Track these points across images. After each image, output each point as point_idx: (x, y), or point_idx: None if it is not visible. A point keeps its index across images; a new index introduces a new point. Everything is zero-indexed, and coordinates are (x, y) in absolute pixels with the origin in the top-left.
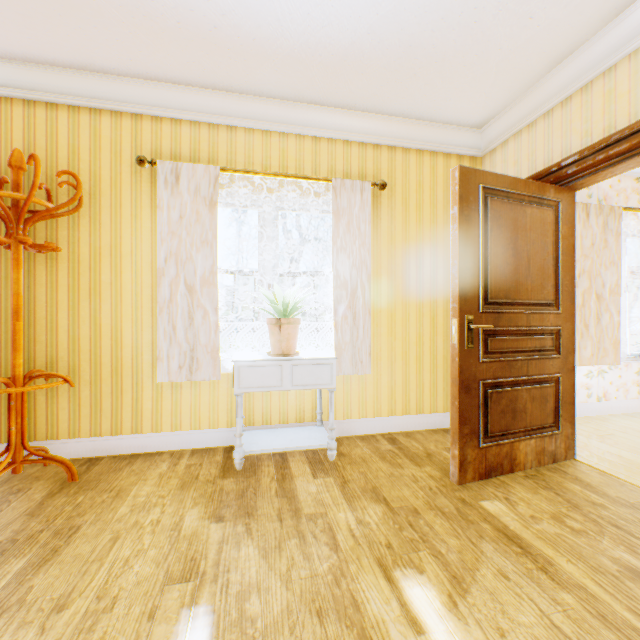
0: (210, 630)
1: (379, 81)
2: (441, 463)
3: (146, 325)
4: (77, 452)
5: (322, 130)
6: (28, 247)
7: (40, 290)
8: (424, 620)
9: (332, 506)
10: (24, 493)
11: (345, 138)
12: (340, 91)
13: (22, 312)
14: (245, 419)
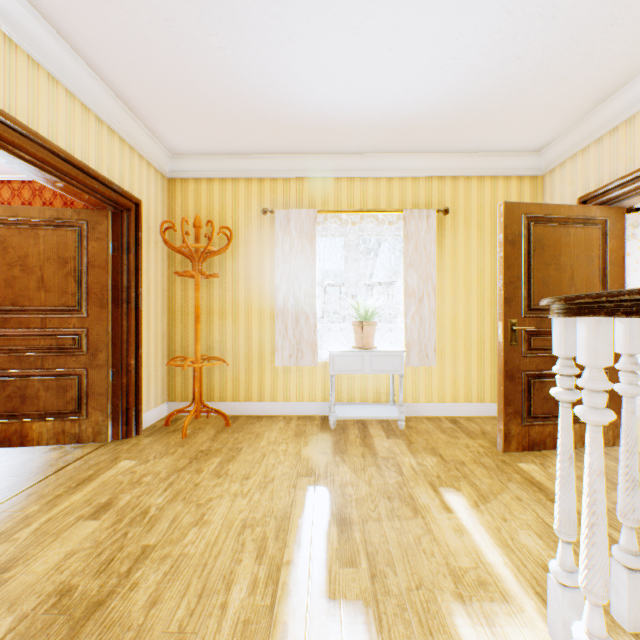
0: (327, 495)
1: (440, 133)
2: (492, 439)
3: (267, 326)
4: (224, 411)
5: (394, 172)
6: (201, 276)
7: (203, 302)
8: (454, 508)
9: (400, 454)
10: (203, 430)
11: (413, 175)
12: (408, 143)
13: (200, 317)
14: (335, 397)
